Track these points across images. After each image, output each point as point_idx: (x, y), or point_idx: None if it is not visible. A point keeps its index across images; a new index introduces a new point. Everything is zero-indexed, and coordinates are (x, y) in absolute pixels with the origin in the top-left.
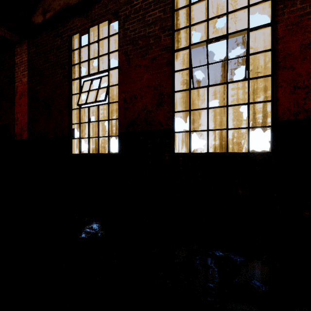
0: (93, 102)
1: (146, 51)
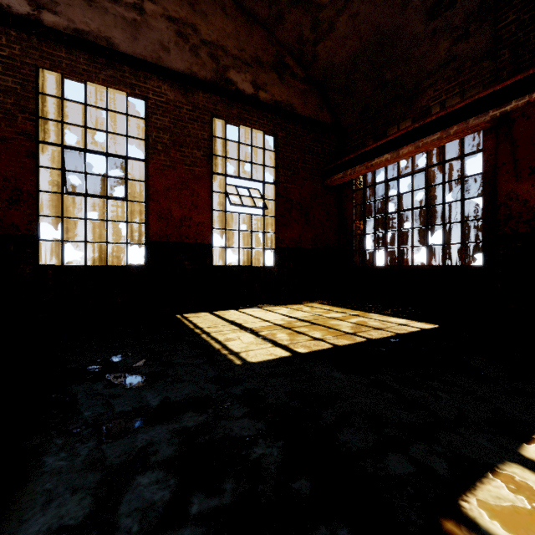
0: None
1: None
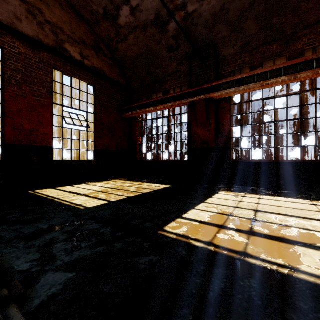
0: None
1: None
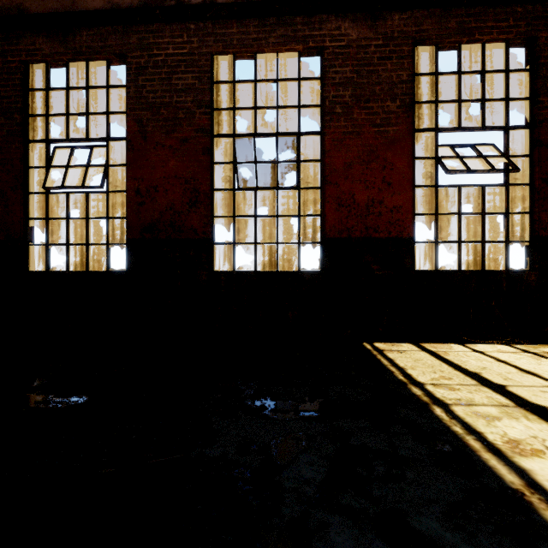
0: (78, 187)
1: (173, 127)
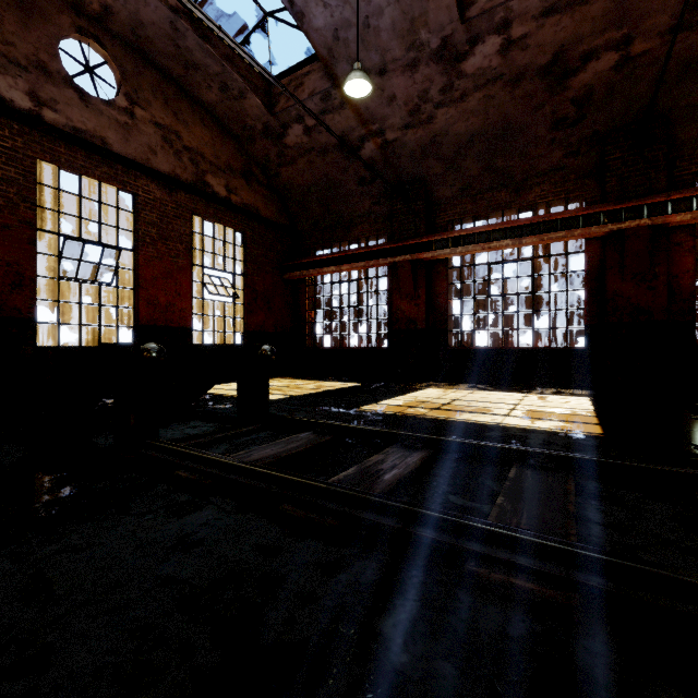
0: None
1: None
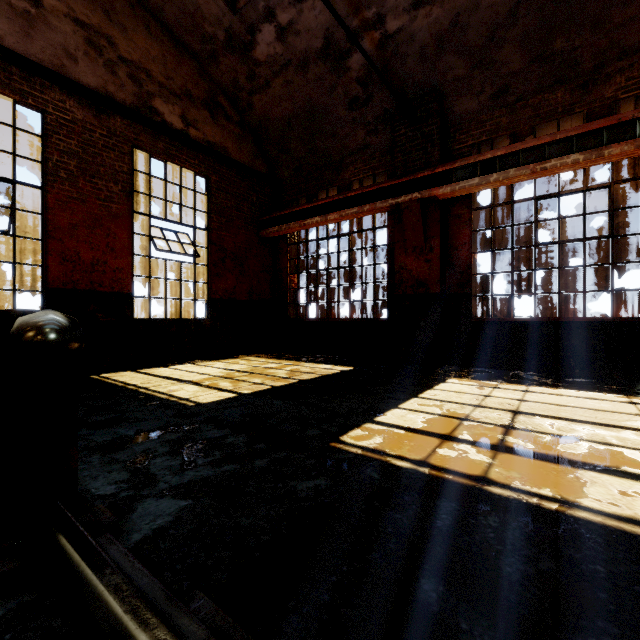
0: None
1: None
